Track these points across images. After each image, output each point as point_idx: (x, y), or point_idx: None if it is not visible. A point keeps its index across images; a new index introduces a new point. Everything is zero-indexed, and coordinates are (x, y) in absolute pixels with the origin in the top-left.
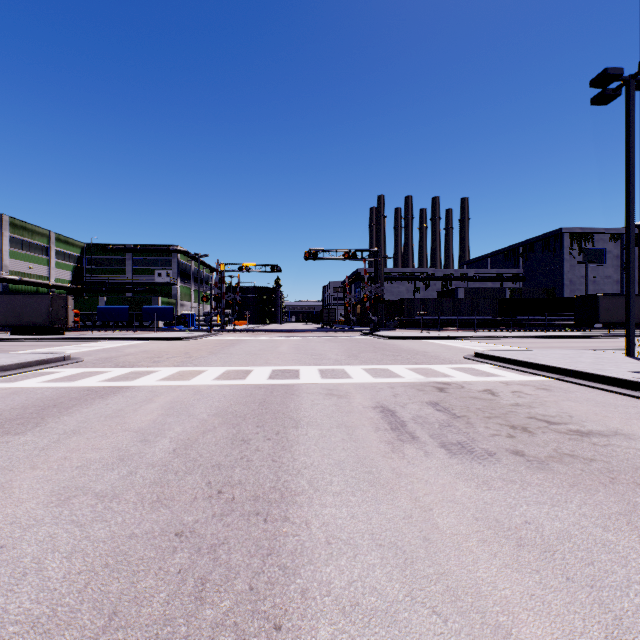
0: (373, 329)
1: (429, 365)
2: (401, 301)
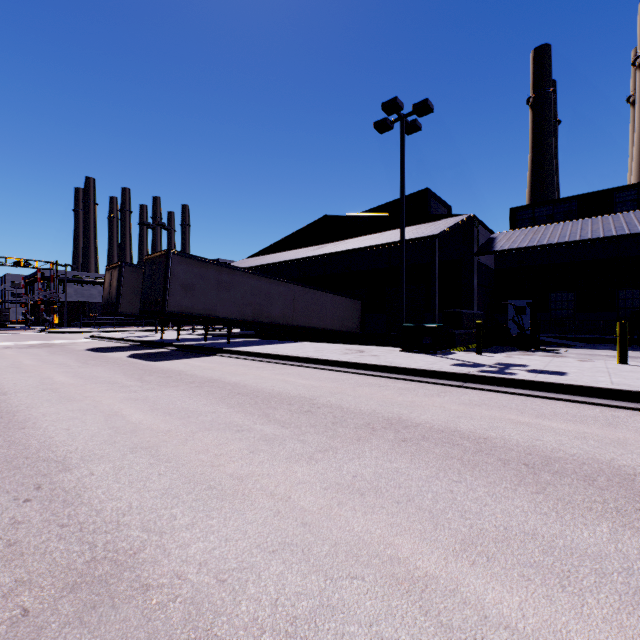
0: (50, 327)
1: (54, 340)
2: (84, 304)
